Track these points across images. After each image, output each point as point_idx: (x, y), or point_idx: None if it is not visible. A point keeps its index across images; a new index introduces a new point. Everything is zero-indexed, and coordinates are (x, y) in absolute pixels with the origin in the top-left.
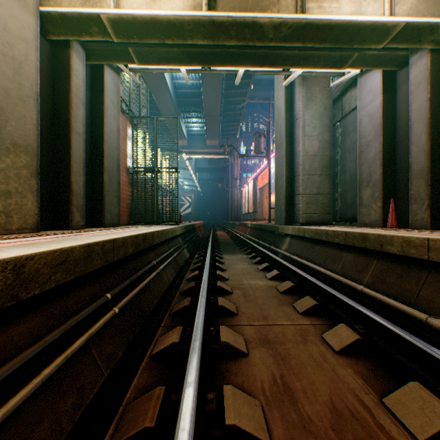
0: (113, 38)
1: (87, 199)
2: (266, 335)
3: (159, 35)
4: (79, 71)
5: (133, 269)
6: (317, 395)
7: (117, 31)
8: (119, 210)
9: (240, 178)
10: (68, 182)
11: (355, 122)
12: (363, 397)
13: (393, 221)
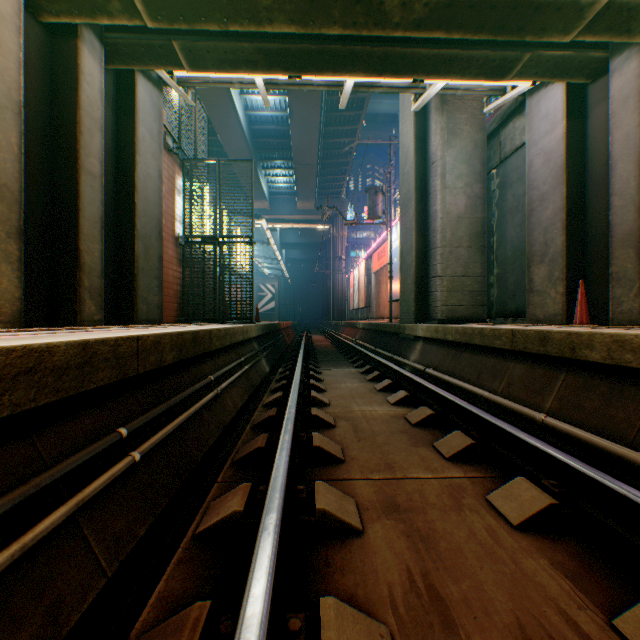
0: (145, 21)
1: (109, 280)
2: (393, 497)
3: (220, 16)
4: (93, 76)
5: (173, 388)
6: (491, 613)
7: (152, 8)
8: (161, 299)
9: (347, 257)
10: (75, 251)
11: (521, 168)
12: (575, 615)
13: (583, 315)
